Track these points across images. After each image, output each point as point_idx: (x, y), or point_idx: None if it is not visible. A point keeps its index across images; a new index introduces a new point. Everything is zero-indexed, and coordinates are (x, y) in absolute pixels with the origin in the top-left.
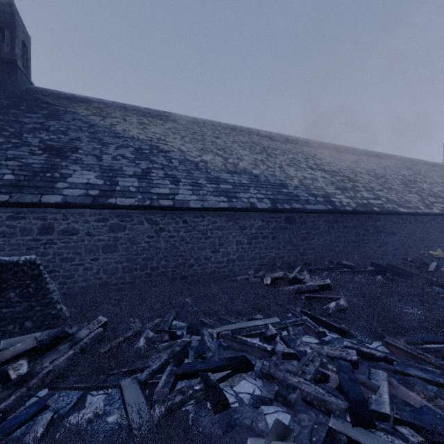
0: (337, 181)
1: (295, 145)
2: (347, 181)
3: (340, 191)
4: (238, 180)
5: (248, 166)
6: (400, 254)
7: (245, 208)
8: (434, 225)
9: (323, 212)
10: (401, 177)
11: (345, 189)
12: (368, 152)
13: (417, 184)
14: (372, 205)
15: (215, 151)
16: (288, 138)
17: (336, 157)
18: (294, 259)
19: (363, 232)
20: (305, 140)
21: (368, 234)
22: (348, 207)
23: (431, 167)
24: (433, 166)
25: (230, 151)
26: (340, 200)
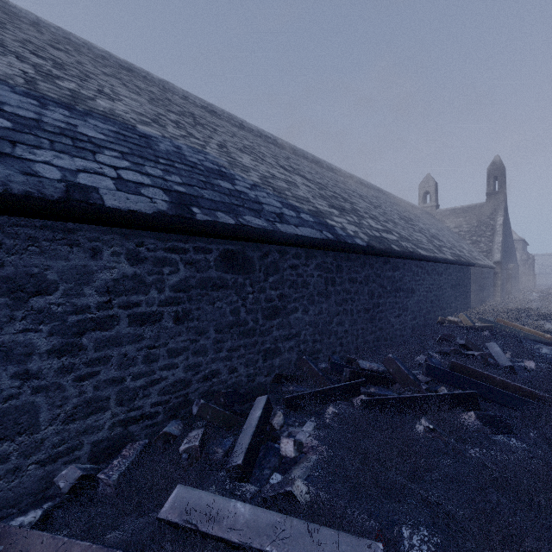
0: (329, 196)
1: (256, 137)
2: (342, 200)
3: (337, 211)
4: (64, 122)
5: (126, 113)
6: (419, 326)
7: (26, 197)
8: (447, 277)
9: (317, 245)
10: (397, 212)
11: (343, 210)
12: (354, 177)
13: (414, 222)
14: (387, 240)
15: (16, 50)
16: (245, 124)
17: (319, 171)
18: (248, 373)
19: (379, 290)
20: (272, 136)
21: (384, 295)
22: (359, 240)
23: (414, 208)
24: (415, 208)
25: (83, 75)
26: (342, 226)
